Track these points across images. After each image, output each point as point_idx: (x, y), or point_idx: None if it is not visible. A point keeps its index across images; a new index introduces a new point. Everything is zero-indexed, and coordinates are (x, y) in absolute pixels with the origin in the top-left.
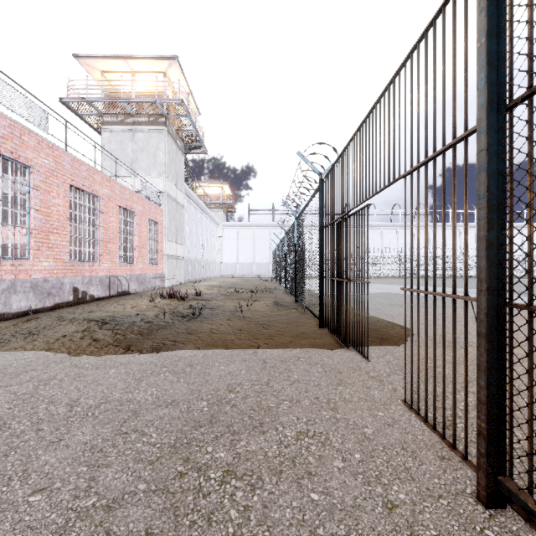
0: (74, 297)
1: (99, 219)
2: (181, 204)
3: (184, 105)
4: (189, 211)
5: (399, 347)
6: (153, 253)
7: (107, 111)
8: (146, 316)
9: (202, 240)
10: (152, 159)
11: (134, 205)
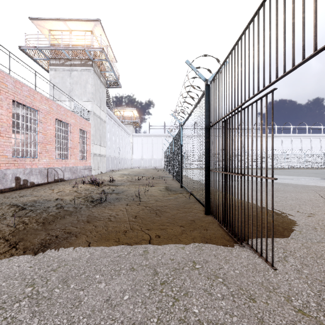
0: (16, 184)
1: (38, 127)
2: (103, 120)
3: (104, 52)
4: (110, 125)
5: (290, 241)
6: (83, 152)
7: (53, 57)
8: (61, 201)
9: (119, 144)
10: (83, 89)
11: (68, 119)
